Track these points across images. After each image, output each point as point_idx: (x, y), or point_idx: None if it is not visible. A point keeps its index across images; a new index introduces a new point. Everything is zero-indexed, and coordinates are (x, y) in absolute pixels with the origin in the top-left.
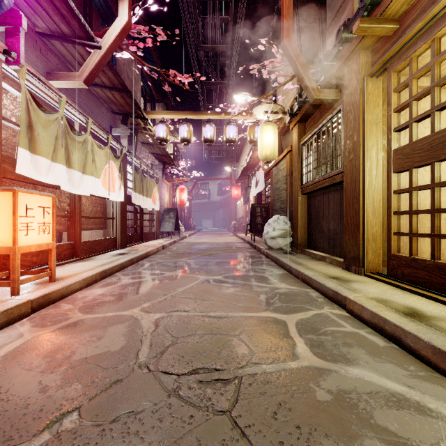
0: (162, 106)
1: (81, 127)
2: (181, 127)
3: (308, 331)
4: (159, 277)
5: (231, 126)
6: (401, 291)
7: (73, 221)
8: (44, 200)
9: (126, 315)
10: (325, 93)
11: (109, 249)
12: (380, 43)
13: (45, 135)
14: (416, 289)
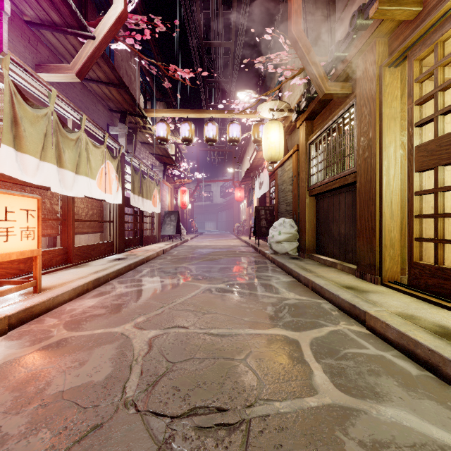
0: (162, 105)
1: (75, 124)
2: (182, 126)
3: (325, 354)
4: (157, 286)
5: (235, 125)
6: (427, 304)
7: (66, 224)
8: (27, 202)
9: (116, 332)
10: (336, 86)
11: (105, 253)
12: (400, 29)
13: (33, 131)
14: (444, 302)
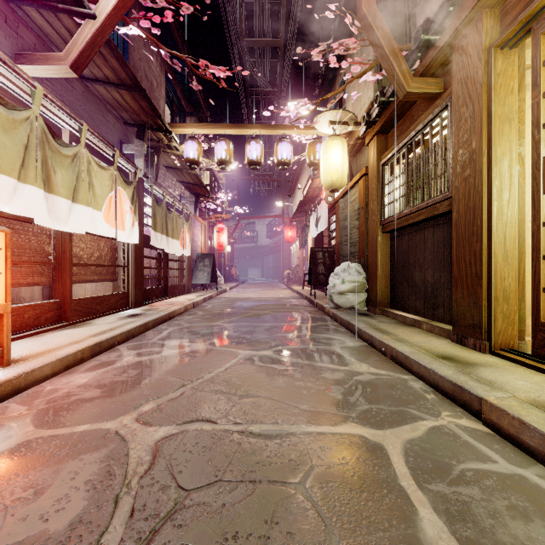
0: (194, 121)
1: (73, 137)
2: (218, 144)
3: (430, 472)
4: (180, 353)
5: (284, 143)
6: None
7: (60, 270)
8: None
9: (108, 430)
10: (423, 83)
11: (117, 308)
12: None
13: (7, 141)
14: None
